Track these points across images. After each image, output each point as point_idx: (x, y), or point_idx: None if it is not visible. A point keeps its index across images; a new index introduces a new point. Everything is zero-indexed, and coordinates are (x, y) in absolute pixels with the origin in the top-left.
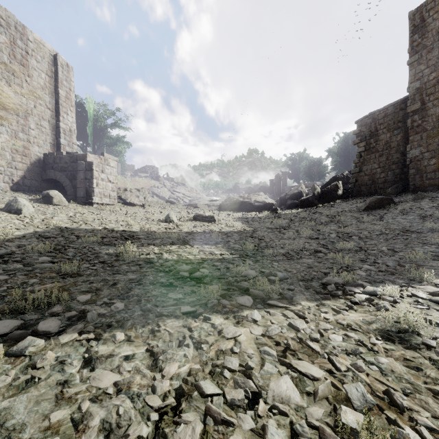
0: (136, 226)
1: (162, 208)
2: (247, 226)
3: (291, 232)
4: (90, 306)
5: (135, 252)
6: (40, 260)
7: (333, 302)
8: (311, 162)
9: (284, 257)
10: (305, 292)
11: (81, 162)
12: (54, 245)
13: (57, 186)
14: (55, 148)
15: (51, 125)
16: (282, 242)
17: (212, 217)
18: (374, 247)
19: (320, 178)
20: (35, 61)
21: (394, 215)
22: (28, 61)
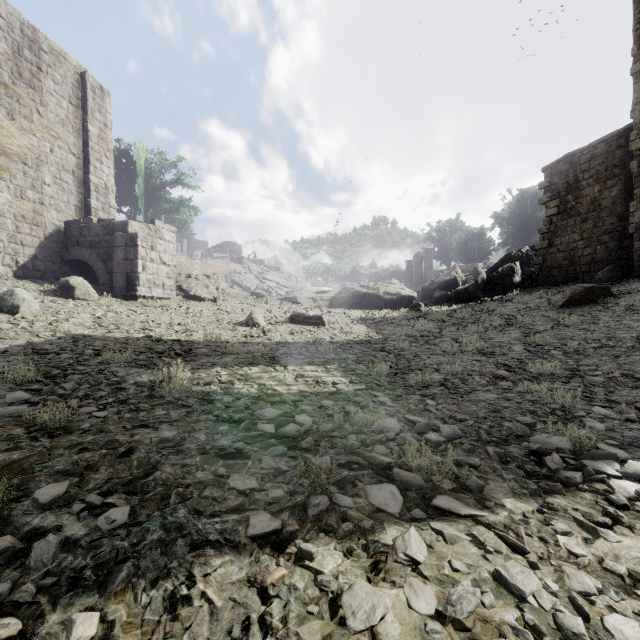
0: (199, 332)
1: (243, 304)
2: (374, 331)
3: (448, 343)
4: (54, 517)
5: (183, 381)
6: (8, 400)
7: (571, 502)
8: (469, 235)
9: (443, 389)
10: (503, 472)
11: (120, 234)
12: (50, 367)
13: (86, 270)
14: (83, 214)
15: (76, 178)
16: (435, 360)
17: (319, 318)
18: (597, 371)
19: (482, 257)
20: (52, 82)
21: (616, 315)
22: (41, 82)
